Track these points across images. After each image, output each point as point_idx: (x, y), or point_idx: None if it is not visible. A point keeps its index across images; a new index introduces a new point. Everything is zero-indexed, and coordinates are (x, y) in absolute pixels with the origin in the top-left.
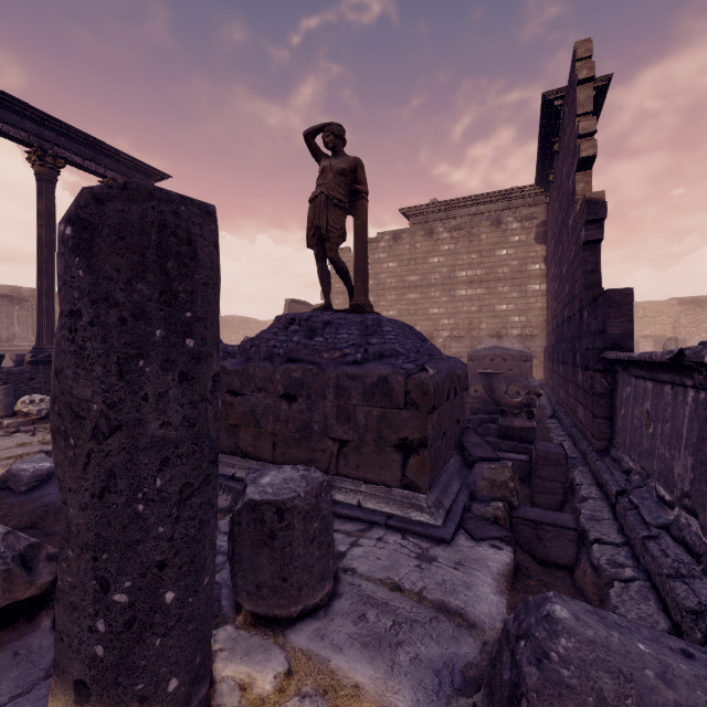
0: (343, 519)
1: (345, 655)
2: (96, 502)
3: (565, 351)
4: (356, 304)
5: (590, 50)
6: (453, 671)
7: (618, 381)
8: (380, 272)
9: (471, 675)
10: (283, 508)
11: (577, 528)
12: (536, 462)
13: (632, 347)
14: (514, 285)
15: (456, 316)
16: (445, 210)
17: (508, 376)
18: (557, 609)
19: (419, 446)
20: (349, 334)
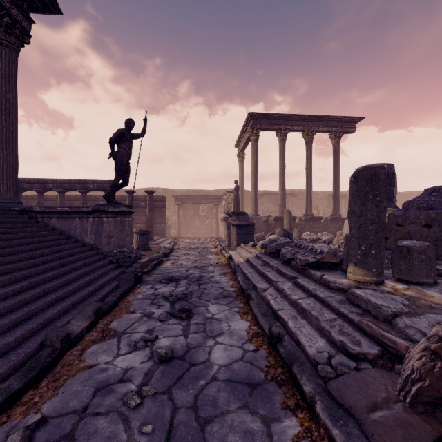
0: None
1: (430, 291)
2: (358, 229)
3: None
4: None
5: None
6: None
7: None
8: None
9: None
10: (409, 248)
11: None
12: None
13: None
14: None
15: None
16: None
17: None
18: None
19: None
20: None
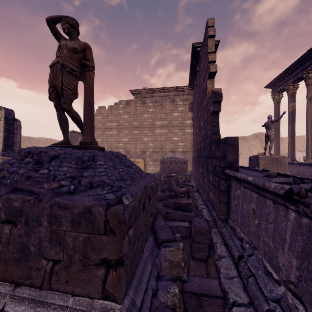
0: None
1: None
2: None
3: (202, 162)
4: (84, 141)
5: (213, 23)
6: None
7: (232, 185)
8: (120, 119)
9: None
10: None
11: (223, 296)
12: (194, 233)
13: (238, 167)
14: (180, 129)
15: (155, 142)
16: (150, 93)
17: (178, 170)
18: None
19: (116, 265)
20: (69, 167)
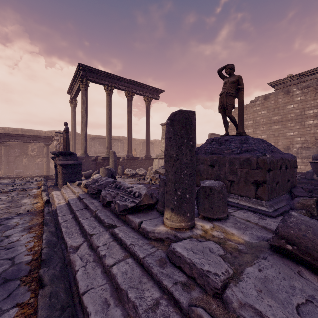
0: (231, 206)
1: (229, 228)
2: (174, 174)
3: None
4: (238, 132)
5: None
6: (264, 238)
7: None
8: (256, 116)
9: (270, 240)
10: (211, 188)
11: None
12: None
13: None
14: None
15: (305, 135)
16: (298, 78)
17: None
18: (293, 213)
19: (262, 183)
20: (235, 143)
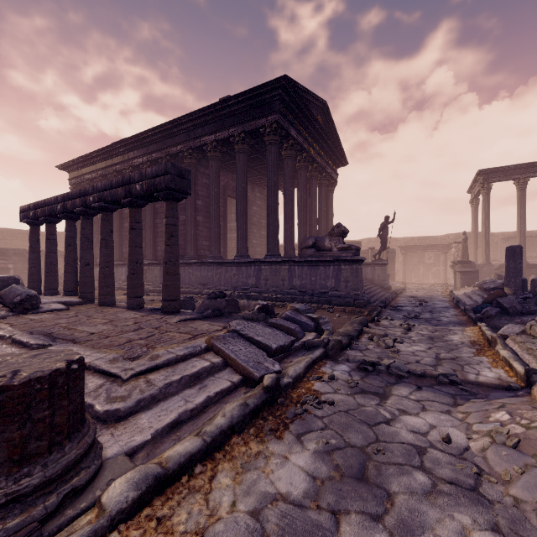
0: None
1: None
2: (506, 272)
3: None
4: None
5: None
6: None
7: None
8: None
9: None
10: (534, 280)
11: None
12: None
13: None
14: None
15: None
16: None
17: None
18: None
19: None
20: None
